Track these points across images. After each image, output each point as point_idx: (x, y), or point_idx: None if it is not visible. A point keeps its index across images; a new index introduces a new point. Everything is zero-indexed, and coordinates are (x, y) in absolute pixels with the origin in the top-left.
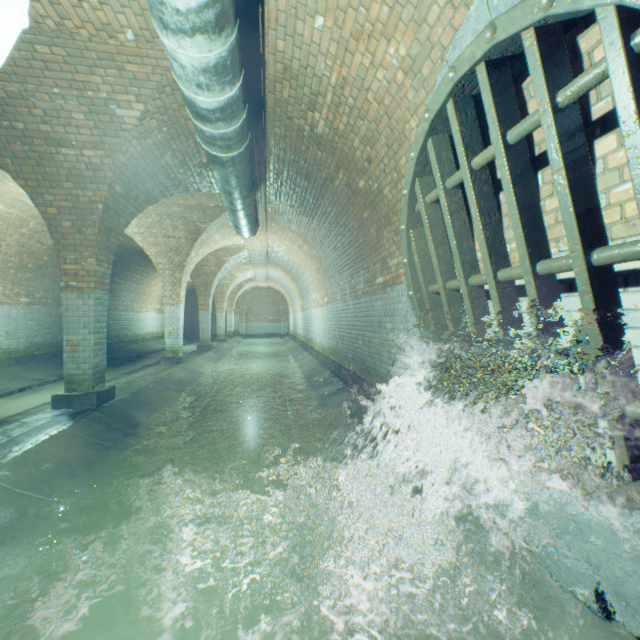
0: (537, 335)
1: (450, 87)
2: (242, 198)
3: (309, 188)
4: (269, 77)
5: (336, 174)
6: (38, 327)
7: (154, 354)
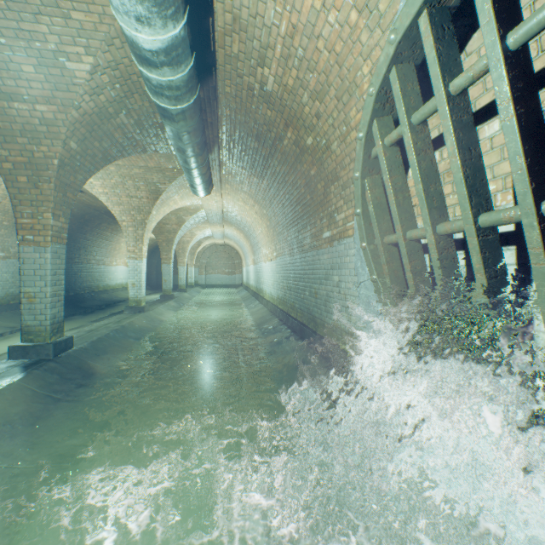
0: (538, 292)
1: None
2: (195, 156)
3: (259, 149)
4: (218, 29)
5: (285, 133)
6: (13, 279)
7: (122, 303)
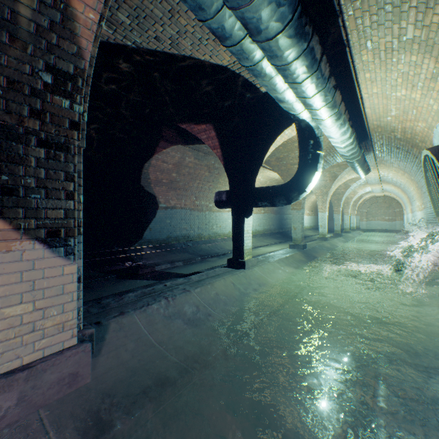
0: None
1: (423, 156)
2: (359, 167)
3: (399, 152)
4: (370, 128)
5: (412, 149)
6: (265, 222)
7: (307, 237)
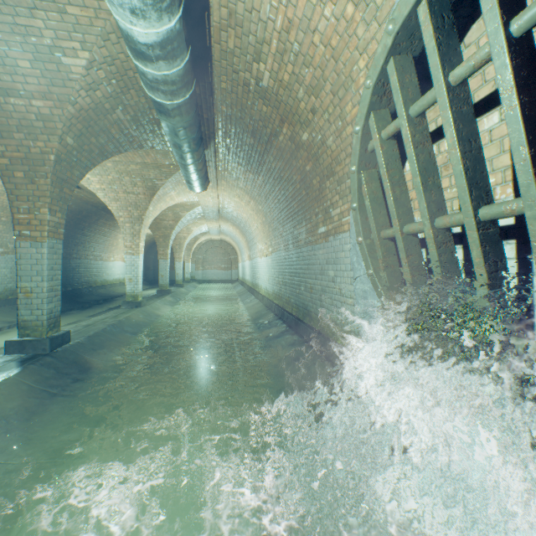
0: None
1: None
2: (191, 152)
3: (255, 145)
4: (214, 24)
5: (280, 129)
6: (12, 274)
7: (120, 298)
